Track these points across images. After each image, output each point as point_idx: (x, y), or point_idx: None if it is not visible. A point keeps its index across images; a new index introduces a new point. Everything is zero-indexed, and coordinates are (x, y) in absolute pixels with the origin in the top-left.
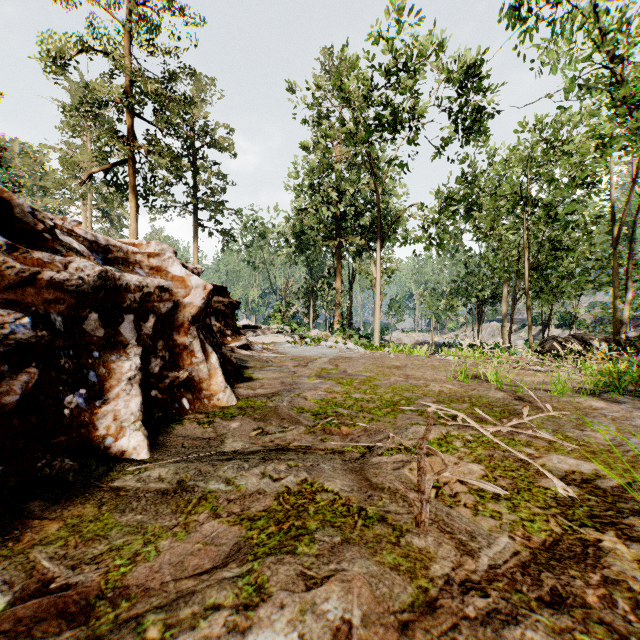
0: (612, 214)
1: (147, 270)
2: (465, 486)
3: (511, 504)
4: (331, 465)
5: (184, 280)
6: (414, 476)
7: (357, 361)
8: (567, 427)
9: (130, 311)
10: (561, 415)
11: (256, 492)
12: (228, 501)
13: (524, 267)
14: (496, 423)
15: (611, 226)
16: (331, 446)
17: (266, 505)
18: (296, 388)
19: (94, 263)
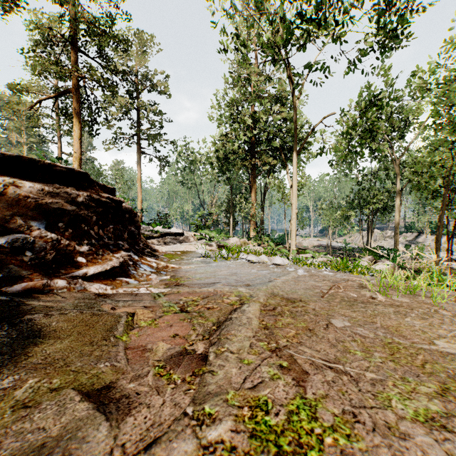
0: None
1: None
2: None
3: None
4: None
5: None
6: None
7: (331, 326)
8: None
9: None
10: None
11: None
12: None
13: None
14: None
15: None
16: None
17: None
18: None
19: None
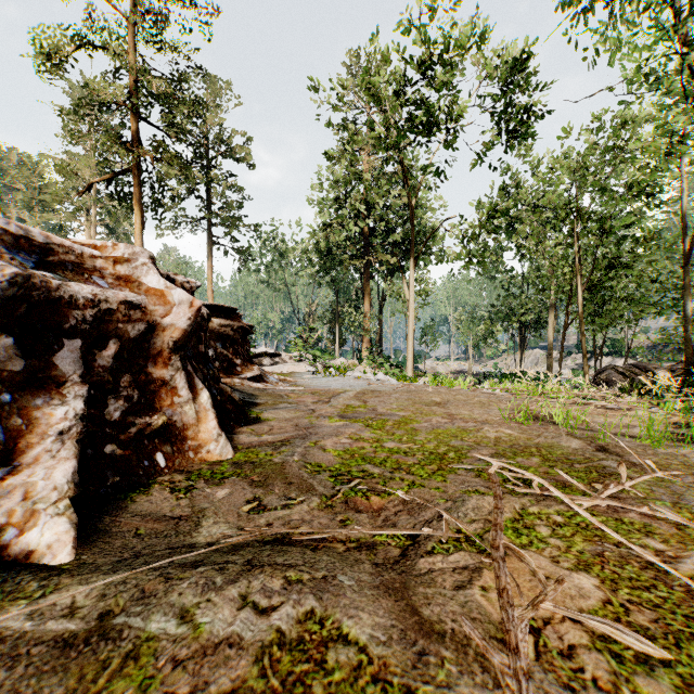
0: (683, 224)
1: (111, 280)
2: (581, 627)
3: (677, 678)
4: (355, 577)
5: (163, 294)
6: (492, 605)
7: (389, 396)
8: (689, 498)
9: (75, 334)
10: (671, 477)
11: (225, 642)
12: (173, 663)
13: (579, 287)
14: (591, 493)
15: (682, 238)
16: (356, 534)
17: (237, 676)
18: (313, 433)
19: (11, 264)
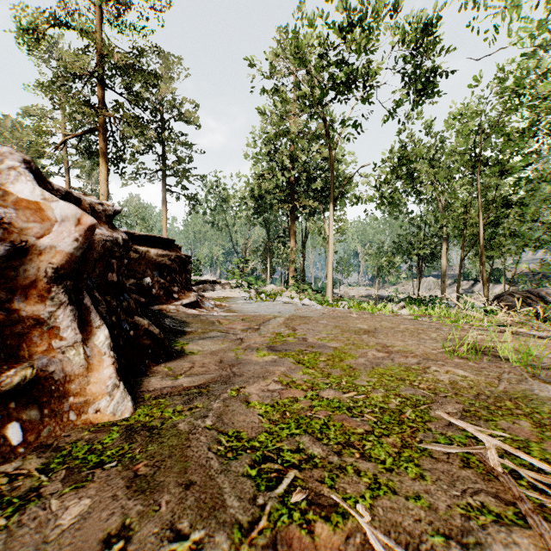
0: None
1: None
2: None
3: None
4: None
5: (41, 208)
6: None
7: (317, 322)
8: None
9: None
10: None
11: None
12: None
13: (480, 222)
14: None
15: None
16: None
17: None
18: (237, 374)
19: None
